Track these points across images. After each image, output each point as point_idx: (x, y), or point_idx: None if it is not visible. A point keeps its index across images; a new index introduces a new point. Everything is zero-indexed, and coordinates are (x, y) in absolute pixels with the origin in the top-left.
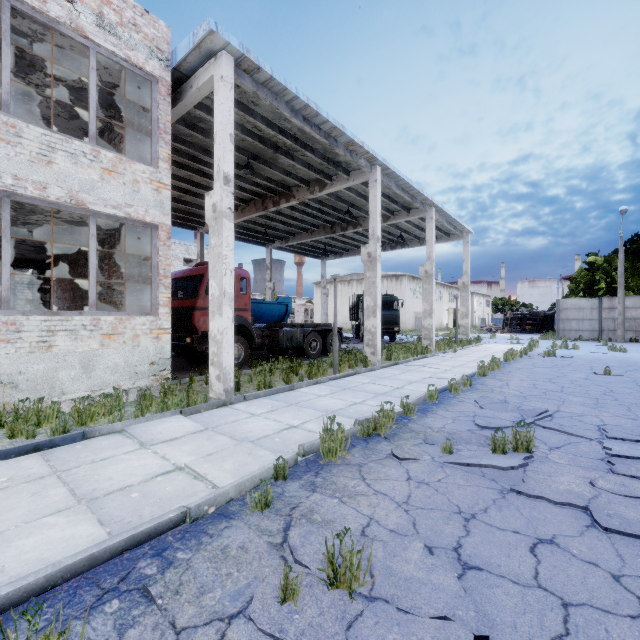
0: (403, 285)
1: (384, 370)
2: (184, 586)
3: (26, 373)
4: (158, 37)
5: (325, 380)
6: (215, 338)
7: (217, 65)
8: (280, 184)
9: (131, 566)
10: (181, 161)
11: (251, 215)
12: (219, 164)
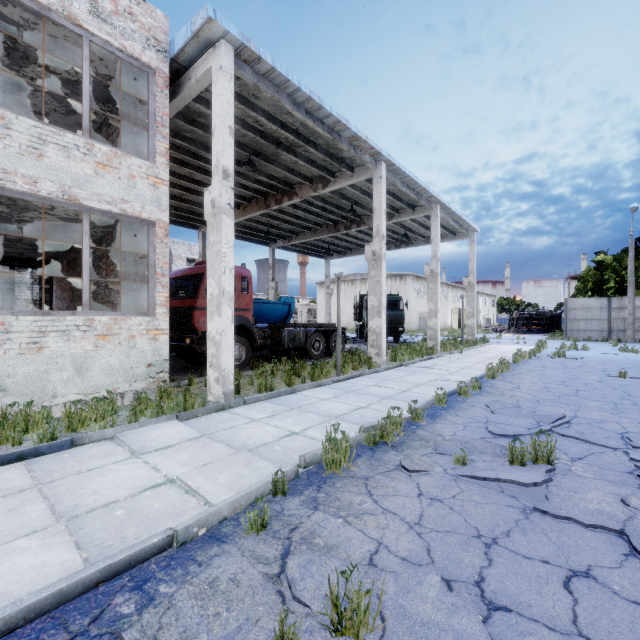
0: (407, 285)
1: (389, 372)
2: (164, 631)
3: (15, 376)
4: (155, 27)
5: (328, 382)
6: (214, 339)
7: (216, 55)
8: (282, 181)
9: (106, 602)
10: (182, 158)
11: (253, 213)
12: (218, 158)
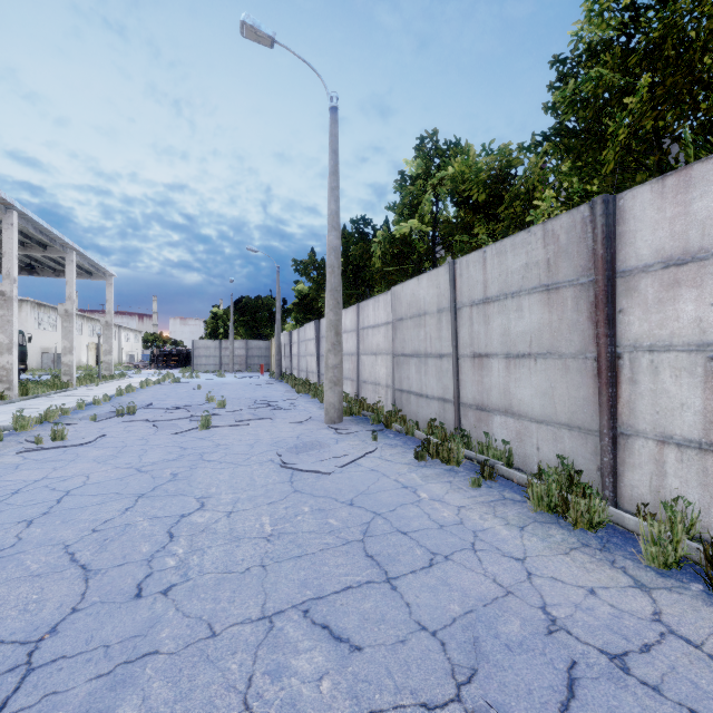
0: (24, 313)
1: (26, 402)
2: None
3: None
4: None
5: None
6: None
7: None
8: None
9: None
10: None
11: None
12: None
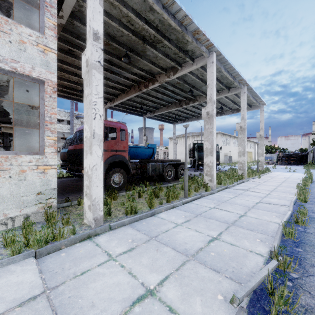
0: (218, 138)
1: (220, 193)
2: None
3: None
4: None
5: (179, 204)
6: (87, 173)
7: None
8: (148, 72)
9: None
10: None
11: (132, 95)
12: (90, 23)
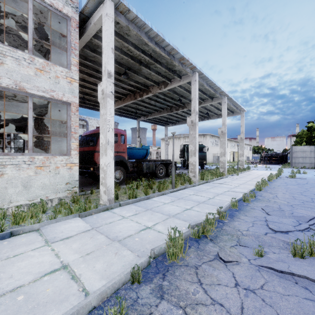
0: (207, 139)
1: (201, 186)
2: None
3: None
4: None
5: (168, 192)
6: (103, 169)
7: (104, 7)
8: (143, 85)
9: None
10: (90, 72)
11: (128, 102)
12: (105, 66)
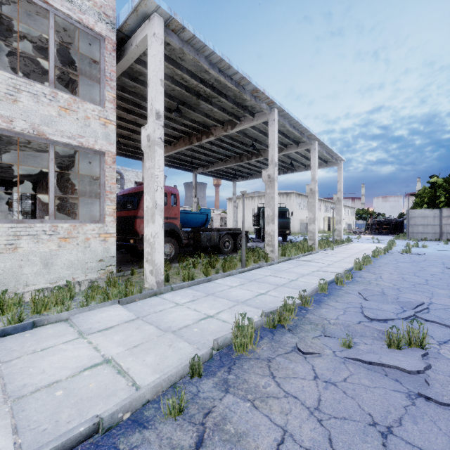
0: (291, 200)
1: (281, 264)
2: None
3: None
4: (105, 5)
5: (236, 273)
6: (149, 241)
7: (150, 25)
8: (202, 124)
9: None
10: (128, 108)
11: (181, 148)
12: (152, 103)
